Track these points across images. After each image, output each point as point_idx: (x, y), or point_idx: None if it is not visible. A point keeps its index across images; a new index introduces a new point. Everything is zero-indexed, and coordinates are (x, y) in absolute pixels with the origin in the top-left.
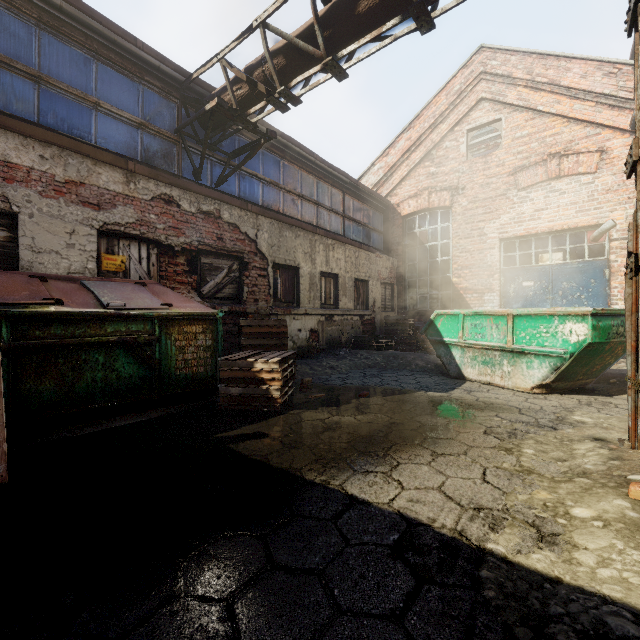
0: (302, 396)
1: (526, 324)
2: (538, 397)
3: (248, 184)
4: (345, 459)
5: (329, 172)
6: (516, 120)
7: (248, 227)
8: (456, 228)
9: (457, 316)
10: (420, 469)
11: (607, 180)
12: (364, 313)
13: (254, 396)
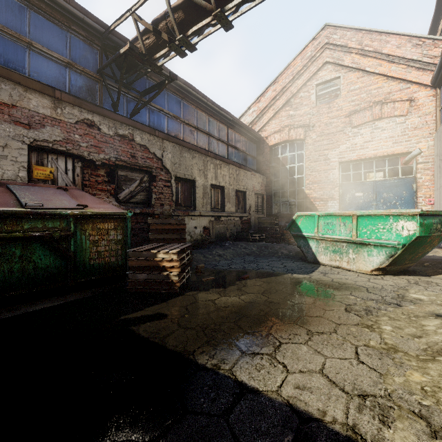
0: (197, 279)
1: (367, 222)
2: (377, 278)
3: (156, 116)
4: (233, 340)
5: (217, 111)
6: (350, 78)
7: (156, 148)
8: (308, 154)
9: (313, 216)
10: (300, 349)
11: (415, 121)
12: (243, 215)
13: (157, 281)
